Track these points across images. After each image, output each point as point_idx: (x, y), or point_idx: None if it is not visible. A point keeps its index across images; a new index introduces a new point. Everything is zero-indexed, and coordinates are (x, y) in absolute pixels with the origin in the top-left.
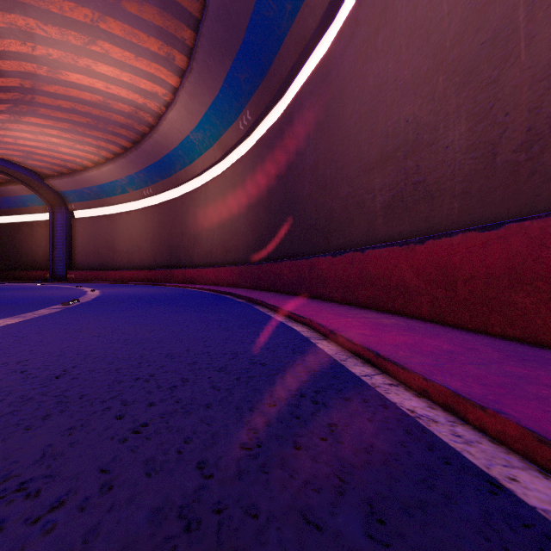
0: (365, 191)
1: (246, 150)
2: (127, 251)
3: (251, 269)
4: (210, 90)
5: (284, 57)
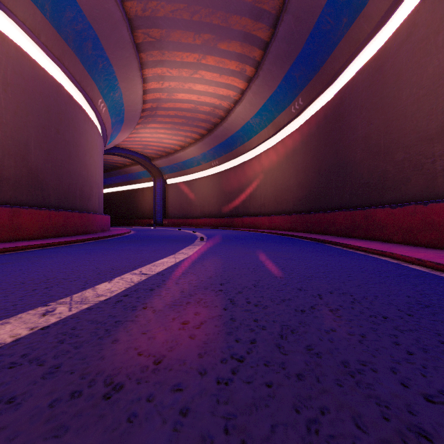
0: (423, 157)
1: (295, 126)
2: (200, 205)
3: (304, 217)
4: (270, 88)
5: (337, 56)
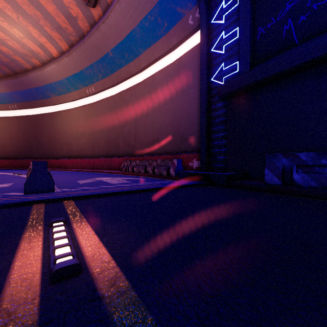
0: (62, 148)
1: (10, 114)
2: None
3: (18, 161)
4: None
5: (37, 103)
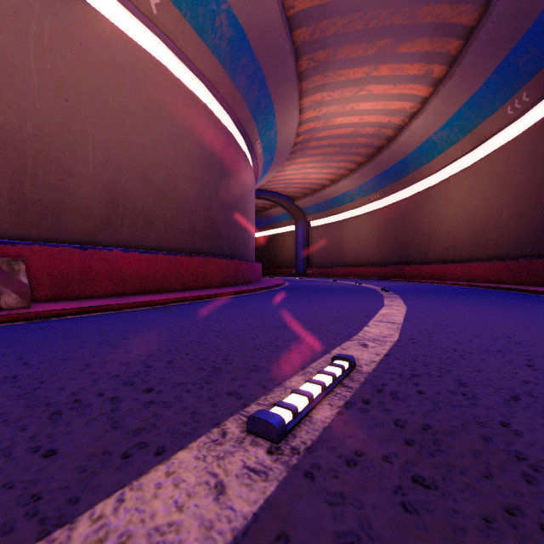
0: None
1: (511, 134)
2: (354, 251)
3: (532, 264)
4: (470, 87)
5: None
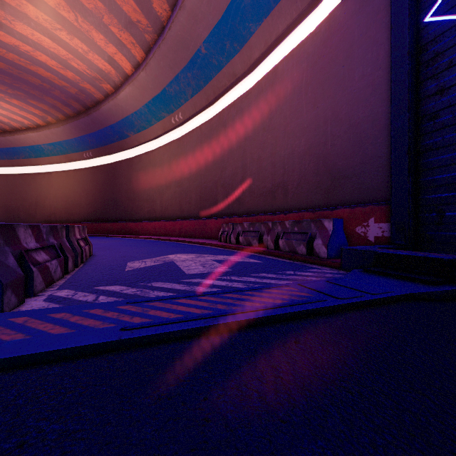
0: (143, 206)
1: (85, 165)
2: None
3: (93, 225)
4: (67, 136)
5: (114, 147)
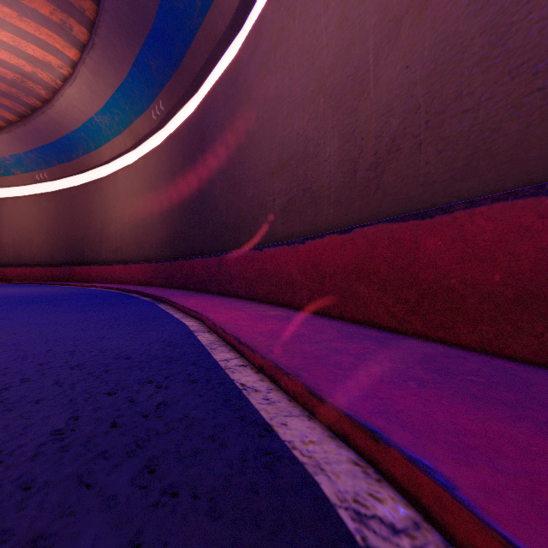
0: (267, 194)
1: (160, 141)
2: (13, 245)
3: (164, 266)
4: (117, 72)
5: (196, 52)
